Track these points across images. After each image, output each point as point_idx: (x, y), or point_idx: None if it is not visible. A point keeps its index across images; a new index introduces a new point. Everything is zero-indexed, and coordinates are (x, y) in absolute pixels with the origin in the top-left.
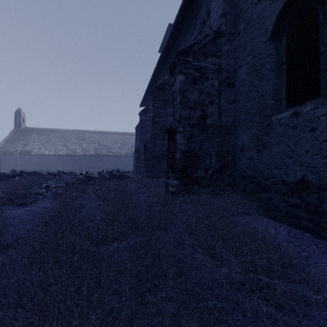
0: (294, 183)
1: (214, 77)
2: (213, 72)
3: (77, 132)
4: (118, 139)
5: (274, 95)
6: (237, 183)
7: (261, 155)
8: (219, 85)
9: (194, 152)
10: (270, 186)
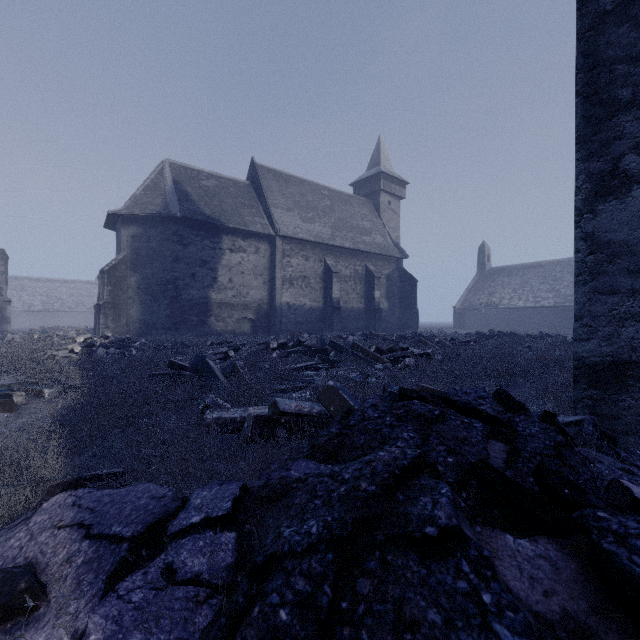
0: None
1: None
2: None
3: None
4: None
5: None
6: None
7: None
8: None
9: None
10: None
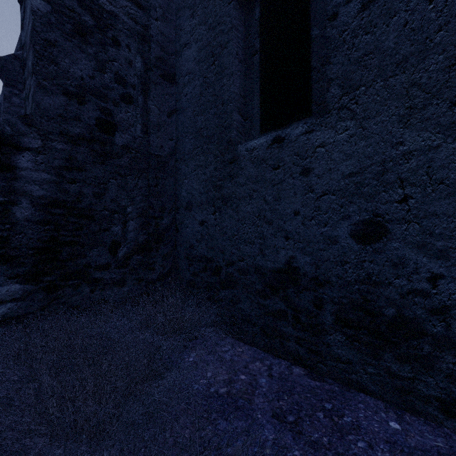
0: (275, 272)
1: (135, 48)
2: (131, 35)
3: None
4: None
5: (242, 107)
6: (181, 270)
7: (222, 216)
8: (145, 68)
9: (79, 206)
10: (235, 277)
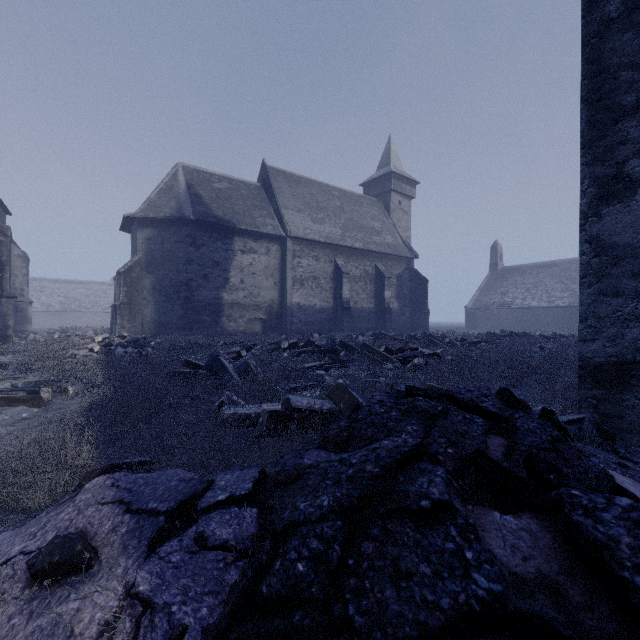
0: None
1: None
2: None
3: None
4: None
5: None
6: None
7: None
8: None
9: None
10: None
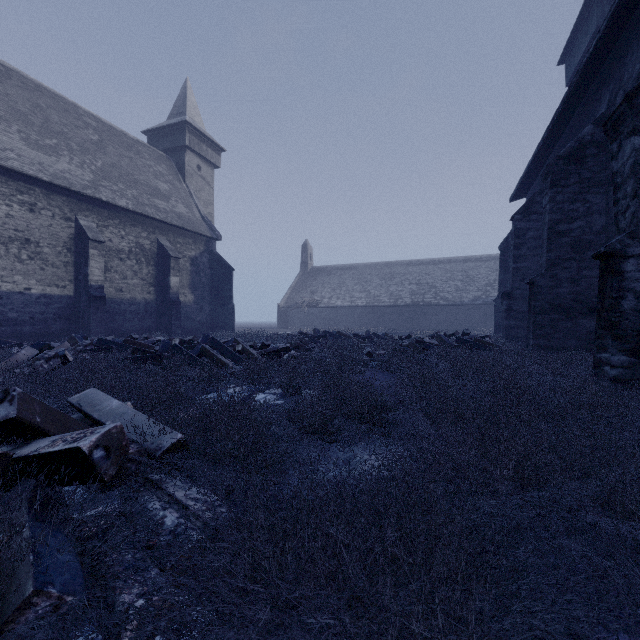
0: None
1: None
2: None
3: (382, 265)
4: (455, 272)
5: None
6: None
7: None
8: None
9: None
10: None
